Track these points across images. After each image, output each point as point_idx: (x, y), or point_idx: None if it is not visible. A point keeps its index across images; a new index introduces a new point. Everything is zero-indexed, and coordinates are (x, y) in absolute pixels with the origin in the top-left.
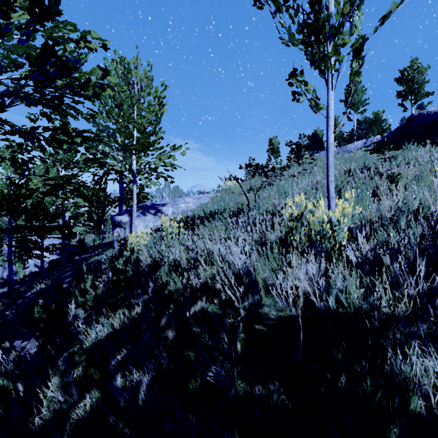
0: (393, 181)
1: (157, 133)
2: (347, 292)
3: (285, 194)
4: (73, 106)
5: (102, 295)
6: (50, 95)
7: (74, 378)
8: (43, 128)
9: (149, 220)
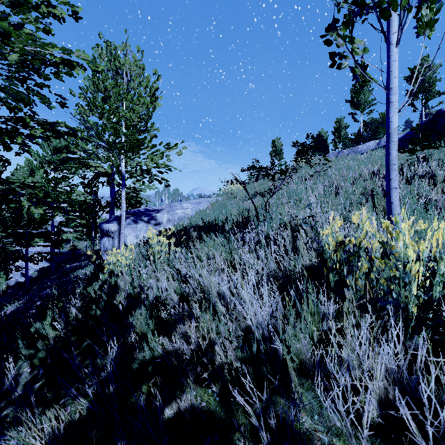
0: None
1: (149, 130)
2: None
3: (299, 200)
4: (37, 91)
5: (54, 347)
6: (5, 75)
7: None
8: None
9: (141, 229)
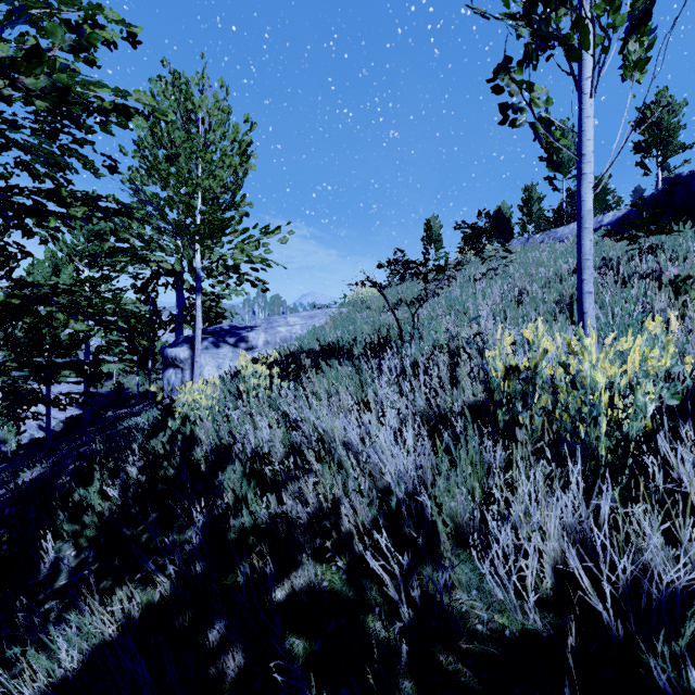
0: (676, 291)
1: (238, 206)
2: None
3: (464, 312)
4: (75, 150)
5: (110, 520)
6: (29, 127)
7: None
8: (10, 188)
9: (225, 356)
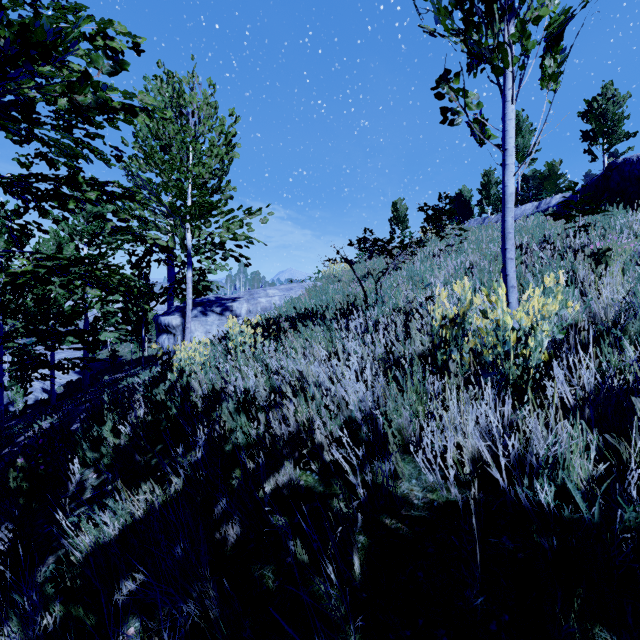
0: (599, 262)
1: (224, 190)
2: (565, 466)
3: (422, 282)
4: (87, 142)
5: (125, 448)
6: (50, 124)
7: (45, 627)
8: (35, 175)
9: (212, 323)
